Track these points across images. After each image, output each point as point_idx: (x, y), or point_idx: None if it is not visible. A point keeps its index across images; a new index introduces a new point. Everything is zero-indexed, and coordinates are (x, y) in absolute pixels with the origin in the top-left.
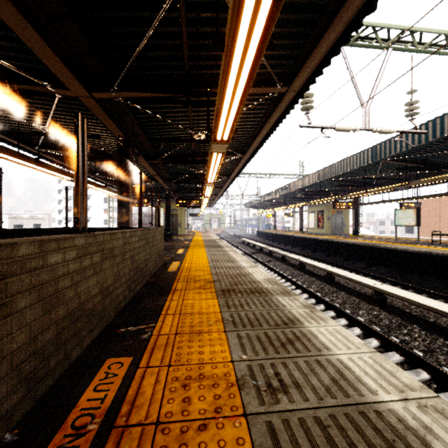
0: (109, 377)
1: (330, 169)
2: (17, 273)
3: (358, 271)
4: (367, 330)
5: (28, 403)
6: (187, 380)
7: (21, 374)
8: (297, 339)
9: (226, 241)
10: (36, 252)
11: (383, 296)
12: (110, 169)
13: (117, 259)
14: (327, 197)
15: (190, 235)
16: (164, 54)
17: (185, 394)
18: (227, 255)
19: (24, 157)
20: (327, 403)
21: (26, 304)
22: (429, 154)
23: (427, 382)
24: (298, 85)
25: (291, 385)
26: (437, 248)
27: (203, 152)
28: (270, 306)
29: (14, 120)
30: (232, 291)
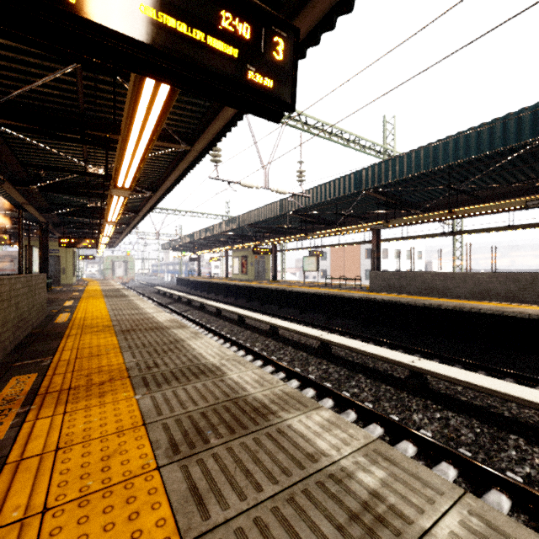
0: (21, 383)
1: (249, 216)
2: None
3: (269, 313)
4: (256, 356)
5: None
6: (89, 374)
7: None
8: (176, 348)
9: (136, 291)
10: None
11: (277, 329)
12: None
13: (5, 304)
14: (251, 241)
15: (80, 285)
16: (54, 92)
17: (88, 378)
18: (132, 304)
19: None
20: (180, 367)
21: None
22: (318, 212)
23: (283, 379)
24: (200, 147)
25: (162, 365)
26: (325, 290)
27: (101, 185)
28: (164, 335)
29: None
30: (132, 330)
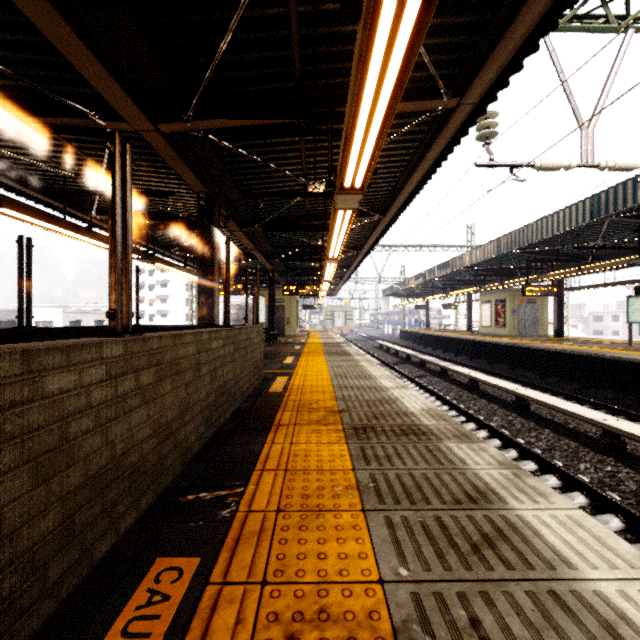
0: (154, 602)
1: (519, 235)
2: None
3: (568, 395)
4: (597, 499)
5: None
6: (295, 622)
7: None
8: (502, 537)
9: (355, 344)
10: (17, 372)
11: (621, 440)
12: (191, 242)
13: (186, 376)
14: (512, 278)
15: (302, 336)
16: (263, 55)
17: None
18: (358, 367)
19: (72, 225)
20: None
21: None
22: None
23: None
24: (478, 92)
25: None
26: None
27: (322, 214)
28: (439, 461)
29: (60, 176)
30: (370, 430)
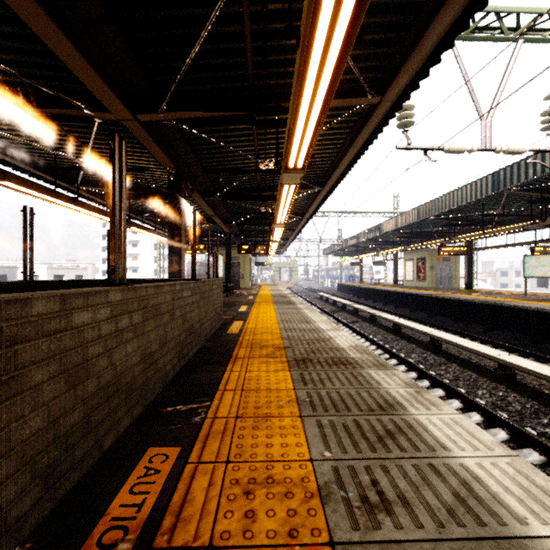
0: (150, 474)
1: (435, 204)
2: (31, 337)
3: (474, 336)
4: (490, 417)
5: (46, 506)
6: (250, 484)
7: (36, 469)
8: (400, 432)
9: (299, 296)
10: (57, 310)
11: (512, 371)
12: (160, 208)
13: (164, 318)
14: (430, 240)
15: (255, 289)
16: (223, 61)
17: (248, 505)
18: (301, 313)
19: (61, 195)
20: (451, 533)
21: (44, 378)
22: None
23: None
24: (395, 92)
25: (396, 501)
26: None
27: (271, 186)
28: (360, 383)
29: (50, 153)
30: (308, 361)
